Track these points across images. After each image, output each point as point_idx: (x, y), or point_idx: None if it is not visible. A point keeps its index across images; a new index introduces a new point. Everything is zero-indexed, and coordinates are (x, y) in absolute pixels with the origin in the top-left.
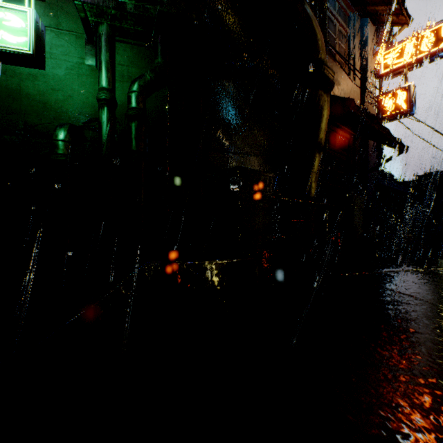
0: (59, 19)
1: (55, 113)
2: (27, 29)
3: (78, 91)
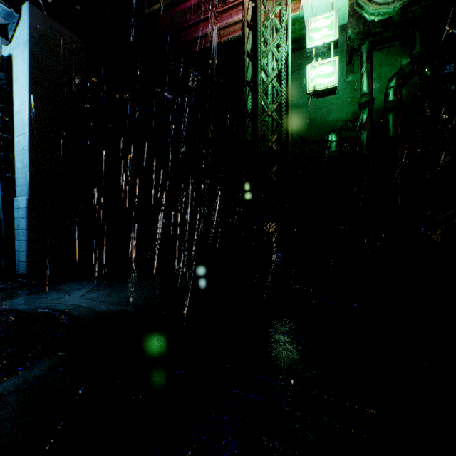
0: (323, 56)
1: (319, 125)
2: (333, 71)
3: (336, 103)
